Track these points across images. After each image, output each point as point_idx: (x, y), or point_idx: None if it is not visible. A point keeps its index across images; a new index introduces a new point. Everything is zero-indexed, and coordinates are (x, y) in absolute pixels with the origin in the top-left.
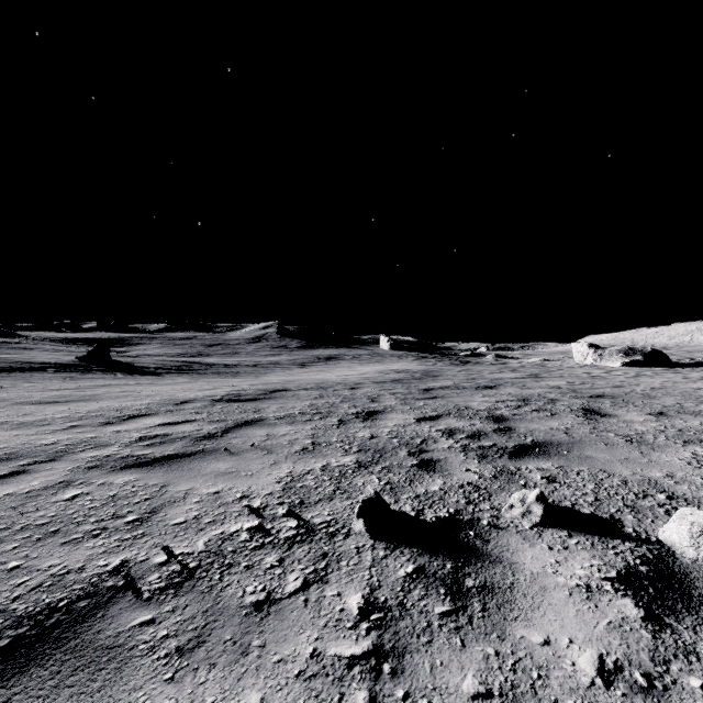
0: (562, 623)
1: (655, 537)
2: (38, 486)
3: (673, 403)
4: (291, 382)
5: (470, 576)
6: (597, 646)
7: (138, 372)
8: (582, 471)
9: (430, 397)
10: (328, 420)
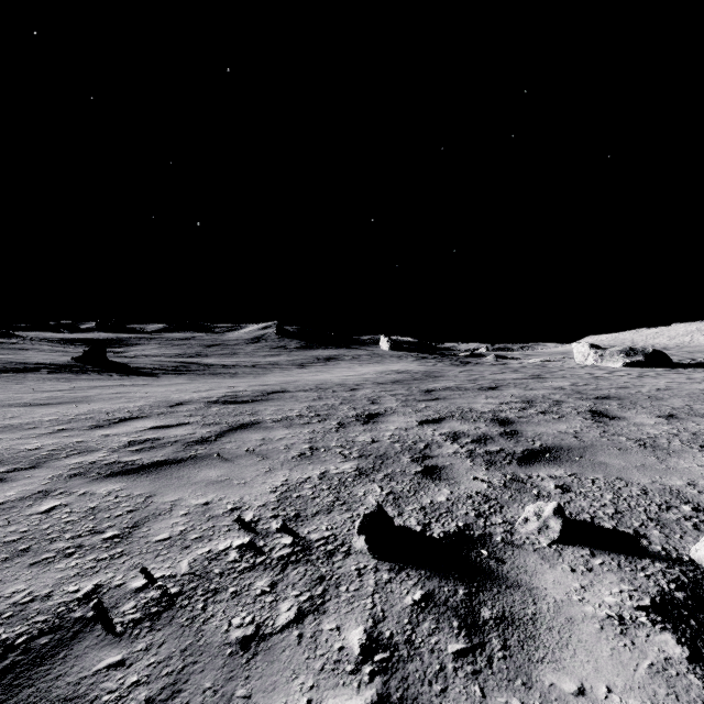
0: (597, 665)
1: (687, 556)
2: (14, 496)
3: (682, 405)
4: (290, 383)
5: (486, 604)
6: (640, 696)
7: (135, 373)
8: (598, 479)
9: (431, 398)
10: (327, 423)
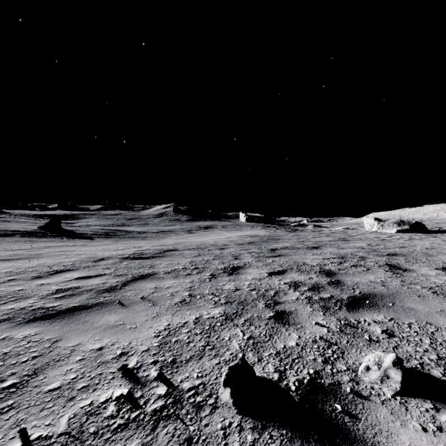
0: None
1: None
2: None
3: None
4: (180, 244)
5: None
6: None
7: (78, 237)
8: (412, 324)
9: (275, 255)
10: (203, 274)
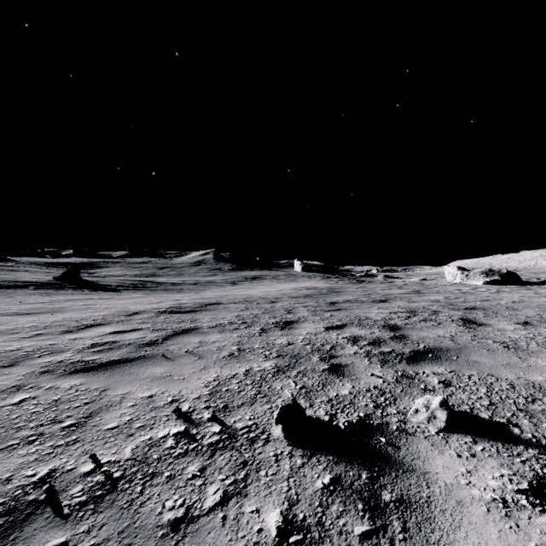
0: None
1: None
2: None
3: (534, 314)
4: (223, 297)
5: (386, 488)
6: None
7: (102, 289)
8: (473, 375)
9: (335, 309)
10: (252, 328)
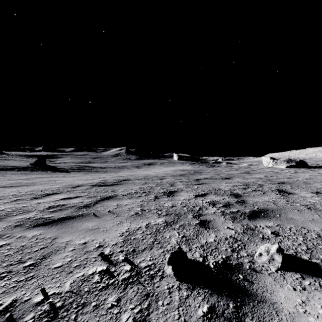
0: None
1: None
2: None
3: (321, 186)
4: (131, 176)
5: (248, 315)
6: None
7: (59, 171)
8: (292, 228)
9: (199, 183)
10: (149, 196)
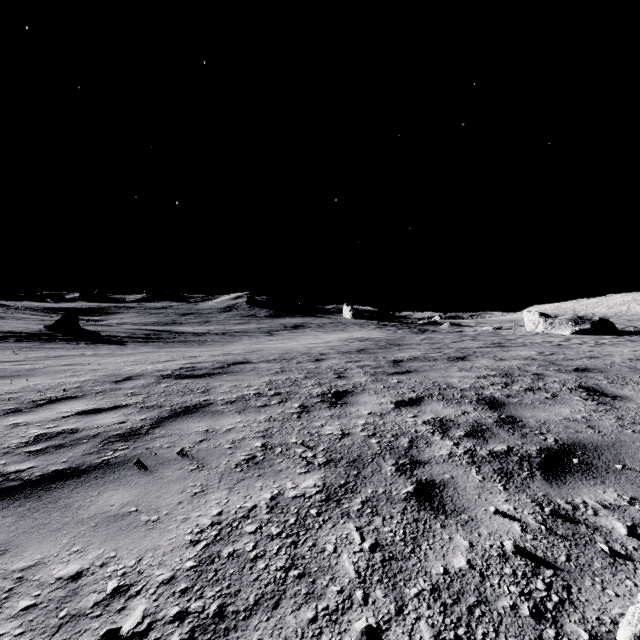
0: None
1: None
2: None
3: None
4: (254, 352)
5: None
6: None
7: (104, 341)
8: None
9: (402, 371)
10: (288, 405)
